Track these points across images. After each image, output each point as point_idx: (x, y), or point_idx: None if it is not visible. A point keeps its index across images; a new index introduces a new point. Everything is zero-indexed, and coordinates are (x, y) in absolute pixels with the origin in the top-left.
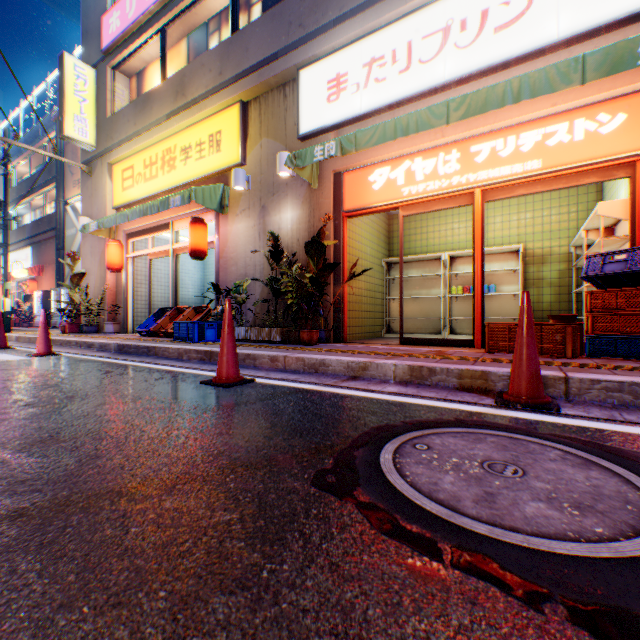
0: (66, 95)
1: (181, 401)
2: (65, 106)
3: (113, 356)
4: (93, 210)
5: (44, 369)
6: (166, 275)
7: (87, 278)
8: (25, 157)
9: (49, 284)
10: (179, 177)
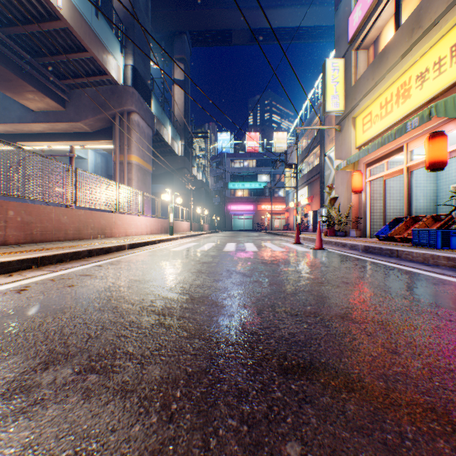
0: (326, 86)
1: (455, 312)
2: (325, 93)
3: (360, 254)
4: (341, 154)
5: (321, 258)
6: (396, 191)
7: (337, 200)
8: (303, 136)
9: (315, 206)
10: (412, 103)
